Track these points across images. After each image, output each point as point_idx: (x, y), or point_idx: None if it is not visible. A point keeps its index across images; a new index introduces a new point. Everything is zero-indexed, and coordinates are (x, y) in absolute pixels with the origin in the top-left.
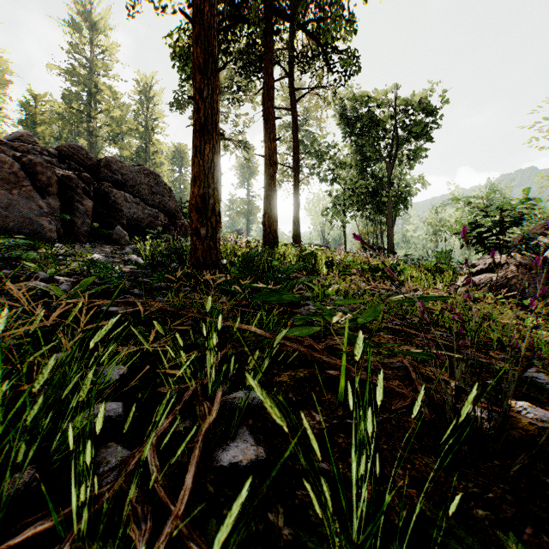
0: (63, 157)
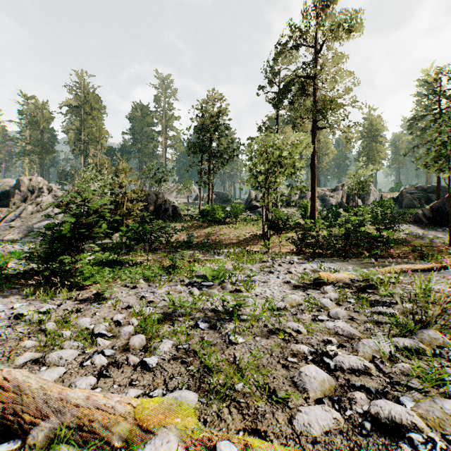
0: (417, 188)
